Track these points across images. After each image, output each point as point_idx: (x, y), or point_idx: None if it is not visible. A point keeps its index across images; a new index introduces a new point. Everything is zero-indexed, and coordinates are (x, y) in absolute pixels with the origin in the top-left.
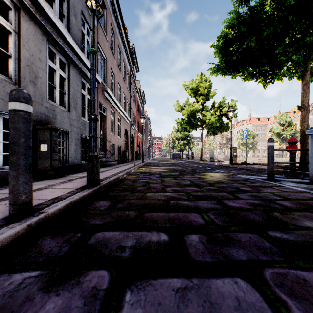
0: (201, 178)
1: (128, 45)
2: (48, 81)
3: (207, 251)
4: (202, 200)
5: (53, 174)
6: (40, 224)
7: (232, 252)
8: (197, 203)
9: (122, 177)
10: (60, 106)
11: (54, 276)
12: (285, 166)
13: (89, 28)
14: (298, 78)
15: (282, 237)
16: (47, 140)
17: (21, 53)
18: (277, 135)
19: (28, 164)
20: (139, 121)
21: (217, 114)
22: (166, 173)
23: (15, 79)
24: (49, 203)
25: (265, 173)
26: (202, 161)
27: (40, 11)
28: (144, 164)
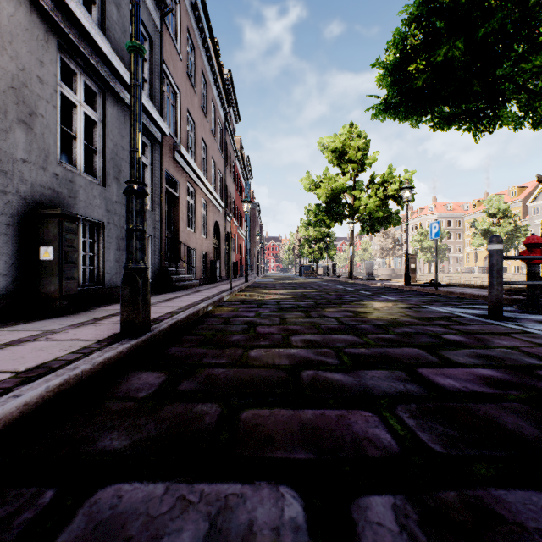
0: (357, 313)
1: (220, 72)
2: (59, 125)
3: None
4: (373, 369)
5: (66, 307)
6: None
7: None
8: (363, 377)
9: (203, 312)
10: (85, 175)
11: None
12: (510, 288)
13: (145, 32)
14: (533, 127)
15: None
16: (53, 239)
17: None
18: (482, 233)
19: None
20: (240, 208)
21: (380, 196)
22: (289, 303)
23: None
24: (12, 383)
25: (478, 303)
26: (352, 280)
27: None
28: (249, 285)
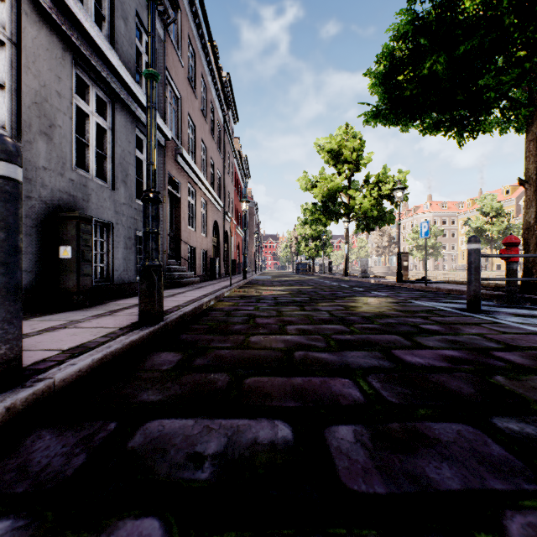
0: (348, 307)
1: (219, 75)
2: (74, 134)
3: (375, 466)
4: (354, 351)
5: (82, 301)
6: (36, 404)
7: (426, 468)
8: (345, 356)
9: (206, 306)
10: (97, 179)
11: (40, 535)
12: (495, 285)
13: None
14: (518, 132)
15: (524, 432)
16: (71, 239)
17: (23, 80)
18: (476, 231)
19: (13, 282)
20: (238, 207)
21: (374, 195)
22: (286, 299)
23: (12, 129)
24: (63, 357)
25: (462, 299)
26: (347, 277)
27: (59, 7)
28: (247, 282)
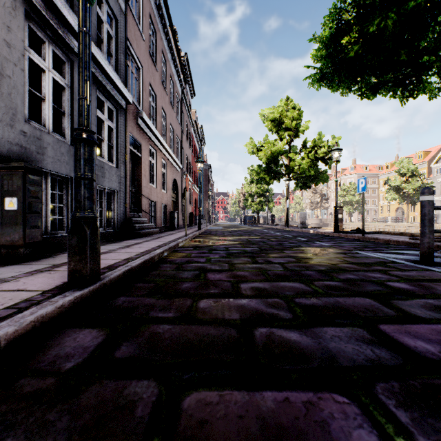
0: (299, 258)
1: (178, 53)
2: (27, 87)
3: None
4: (331, 326)
5: (30, 254)
6: None
7: None
8: (322, 337)
9: (159, 258)
10: (54, 134)
11: None
12: None
13: (111, 12)
14: None
15: None
16: (17, 190)
17: None
18: (395, 189)
19: None
20: (195, 168)
21: (311, 158)
22: (237, 249)
23: None
24: None
25: (404, 249)
26: (288, 228)
27: None
28: (202, 232)
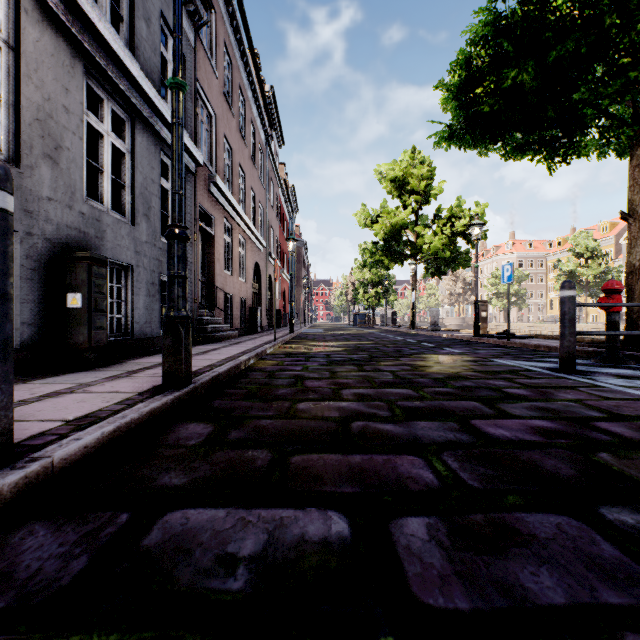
0: (416, 366)
1: (261, 89)
2: (85, 158)
3: (455, 571)
4: (425, 421)
5: (95, 359)
6: (29, 490)
7: (520, 575)
8: (413, 427)
9: (245, 365)
10: (113, 213)
11: None
12: (592, 340)
13: None
14: (619, 156)
15: None
16: (82, 285)
17: (22, 92)
18: (568, 276)
19: (1, 338)
20: (284, 246)
21: (447, 233)
22: (341, 357)
23: (9, 151)
24: (66, 430)
25: (553, 357)
26: (414, 330)
27: (67, 5)
28: (294, 336)
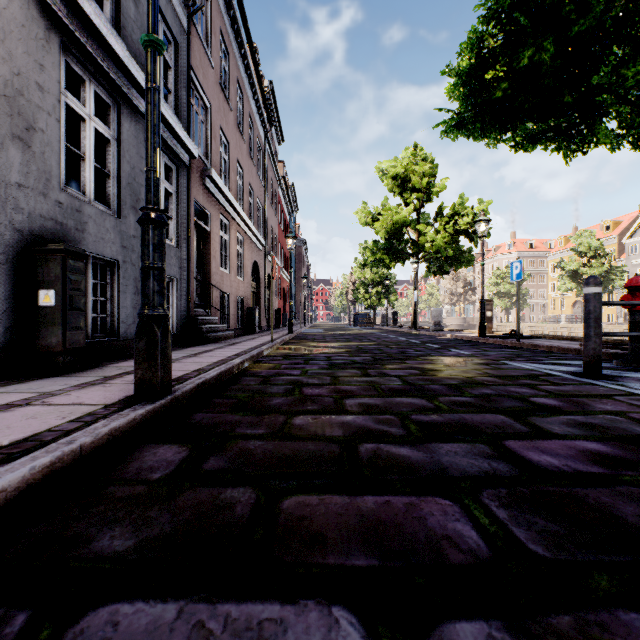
0: (425, 370)
1: (259, 83)
2: (63, 143)
3: None
4: (448, 442)
5: (71, 363)
6: None
7: None
8: (436, 452)
9: (238, 369)
10: (96, 204)
11: None
12: (606, 340)
13: (169, 33)
14: (634, 148)
15: None
16: (55, 280)
17: None
18: (570, 275)
19: None
20: (283, 245)
21: (450, 231)
22: (342, 359)
23: None
24: None
25: (569, 359)
26: (417, 330)
27: None
28: (294, 337)
